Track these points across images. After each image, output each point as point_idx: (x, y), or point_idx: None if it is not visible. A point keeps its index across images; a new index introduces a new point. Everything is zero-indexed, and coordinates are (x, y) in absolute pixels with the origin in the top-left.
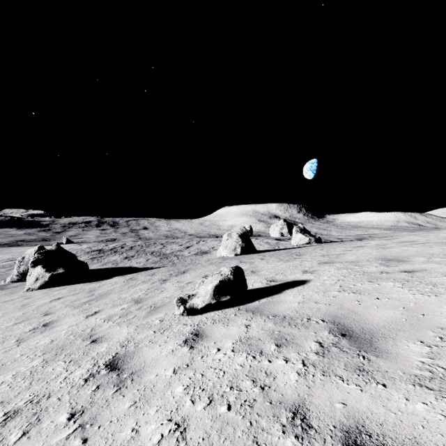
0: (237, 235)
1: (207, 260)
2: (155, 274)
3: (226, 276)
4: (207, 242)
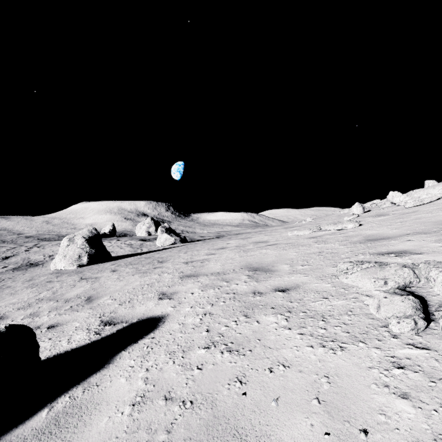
0: (83, 239)
1: (28, 280)
2: None
3: None
4: (44, 248)
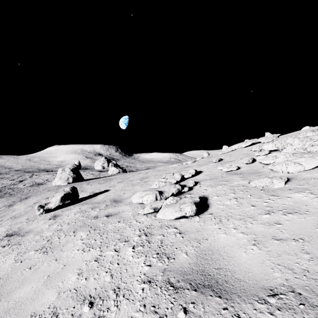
0: (69, 169)
1: (45, 189)
2: None
3: (67, 191)
4: (40, 176)
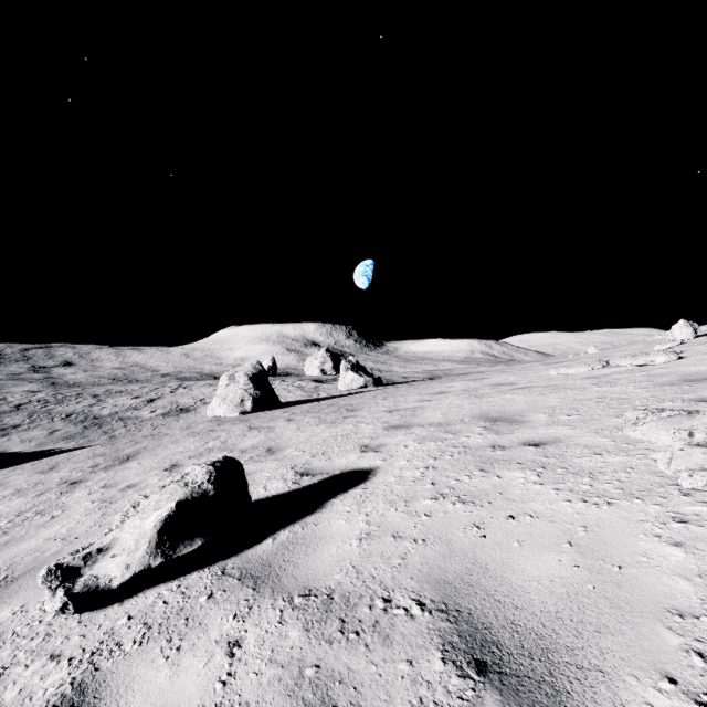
0: (246, 377)
1: (185, 427)
2: (56, 467)
3: (196, 486)
4: (192, 390)
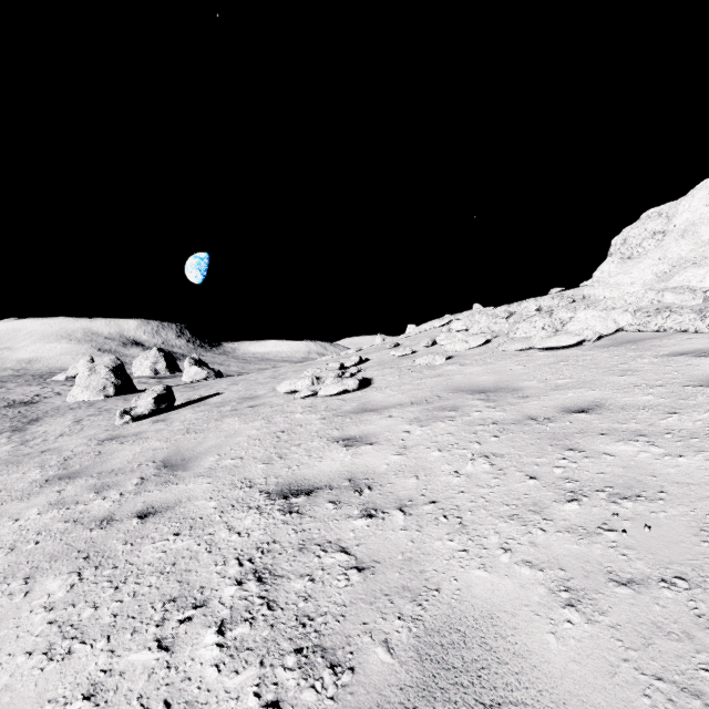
0: (107, 369)
1: (58, 408)
2: None
3: (160, 391)
4: (12, 389)
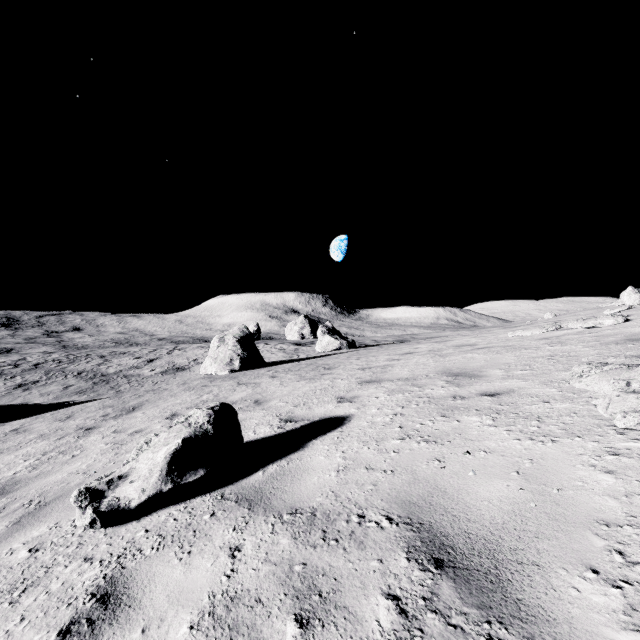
0: (234, 339)
1: (181, 383)
2: (72, 416)
3: (198, 426)
4: (186, 352)
